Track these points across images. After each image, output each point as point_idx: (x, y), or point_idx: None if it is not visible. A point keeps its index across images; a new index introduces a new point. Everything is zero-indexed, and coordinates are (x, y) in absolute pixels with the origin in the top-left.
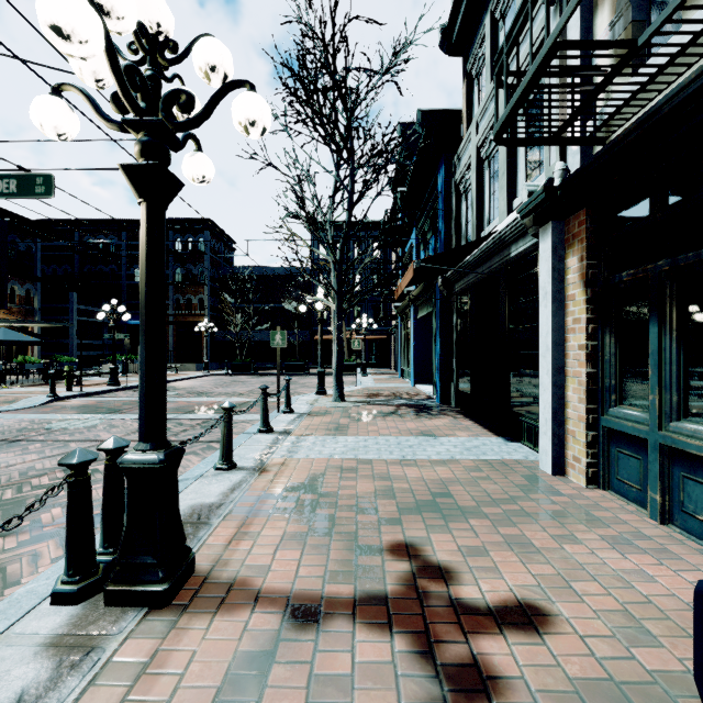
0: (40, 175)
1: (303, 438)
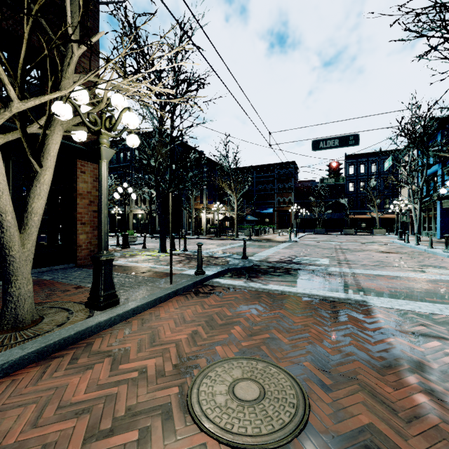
0: (341, 177)
1: (436, 246)
